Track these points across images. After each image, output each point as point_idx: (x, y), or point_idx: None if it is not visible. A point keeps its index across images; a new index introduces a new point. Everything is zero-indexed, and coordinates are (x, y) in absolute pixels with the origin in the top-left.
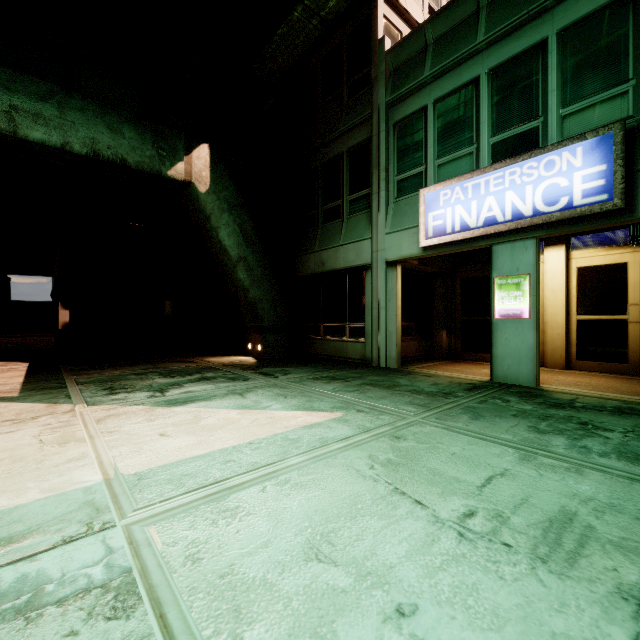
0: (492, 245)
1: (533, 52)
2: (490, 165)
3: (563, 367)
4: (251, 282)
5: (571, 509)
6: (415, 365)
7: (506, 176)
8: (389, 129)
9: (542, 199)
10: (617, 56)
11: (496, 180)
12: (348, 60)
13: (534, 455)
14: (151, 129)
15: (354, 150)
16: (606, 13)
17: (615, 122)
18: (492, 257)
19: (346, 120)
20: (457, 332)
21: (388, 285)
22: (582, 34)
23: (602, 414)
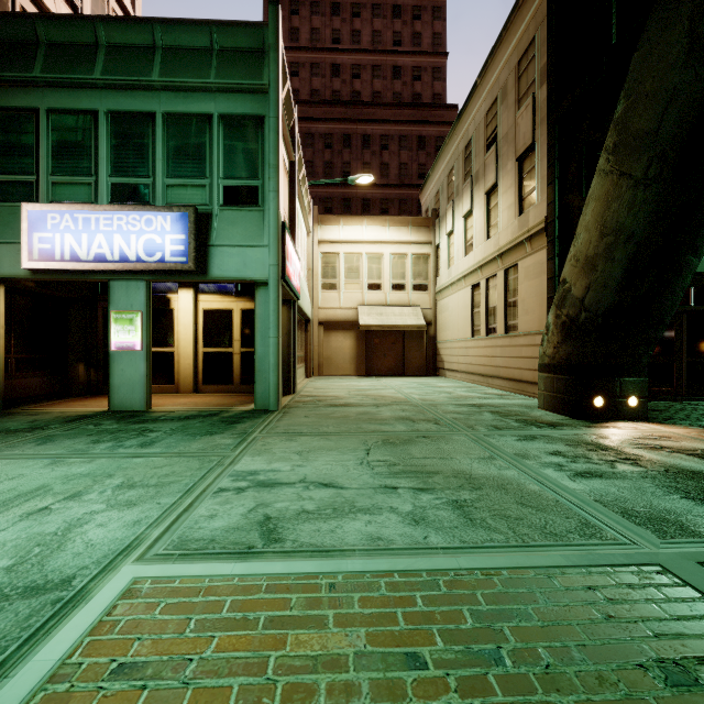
0: (110, 280)
1: (145, 118)
2: (101, 204)
3: (192, 392)
4: None
5: (50, 484)
6: (30, 405)
7: (115, 220)
8: None
9: (144, 249)
10: (201, 156)
11: (106, 220)
12: None
13: (67, 459)
14: None
15: None
16: (194, 120)
17: (190, 206)
18: (110, 292)
19: None
20: (99, 365)
21: None
22: (180, 126)
23: (171, 422)
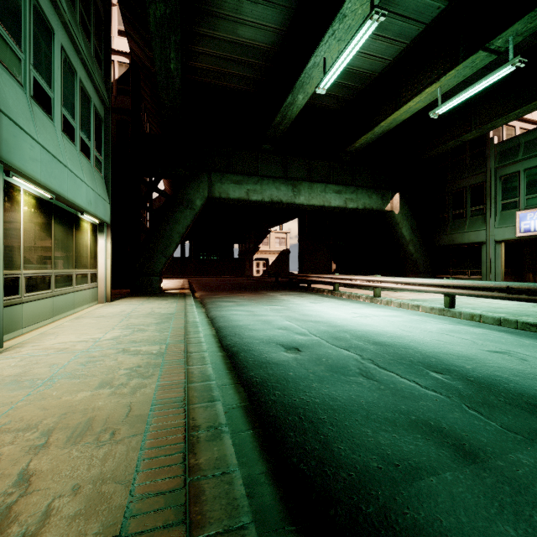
0: None
1: None
2: None
3: None
4: (415, 250)
5: None
6: None
7: None
8: (496, 179)
9: None
10: None
11: None
12: (469, 142)
13: None
14: (380, 193)
15: (473, 186)
16: None
17: None
18: None
19: (469, 172)
20: None
21: (496, 252)
22: None
23: None
